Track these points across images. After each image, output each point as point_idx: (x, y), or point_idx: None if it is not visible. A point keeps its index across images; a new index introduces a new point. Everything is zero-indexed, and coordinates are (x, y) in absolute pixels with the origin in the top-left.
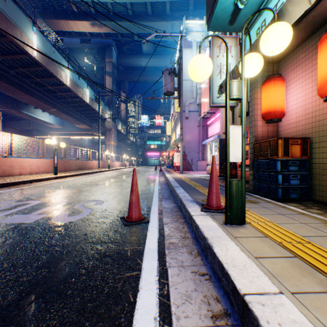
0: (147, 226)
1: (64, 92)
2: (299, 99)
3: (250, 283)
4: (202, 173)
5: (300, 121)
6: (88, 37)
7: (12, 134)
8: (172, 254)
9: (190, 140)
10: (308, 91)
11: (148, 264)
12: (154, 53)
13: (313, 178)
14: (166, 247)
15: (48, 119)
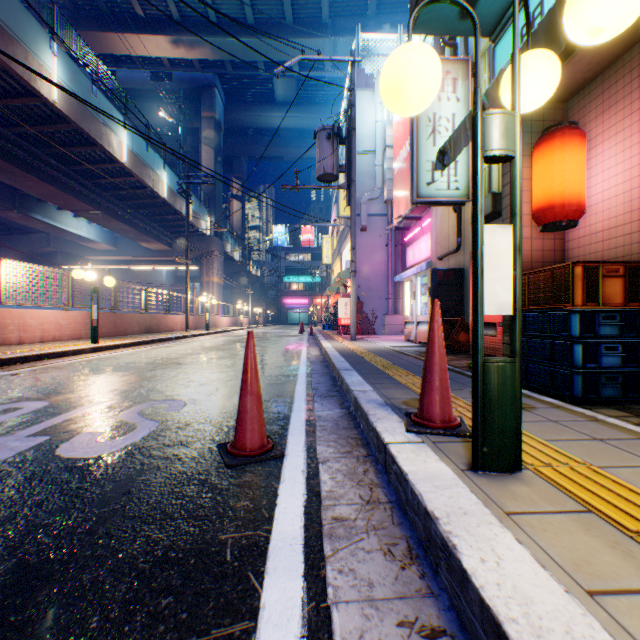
0: (279, 468)
1: (117, 177)
2: (615, 178)
3: None
4: (395, 339)
5: (618, 226)
6: (167, 68)
7: (2, 259)
8: (343, 556)
9: (370, 274)
10: (638, 158)
11: (279, 592)
12: (298, 101)
13: None
14: (326, 531)
15: (86, 232)
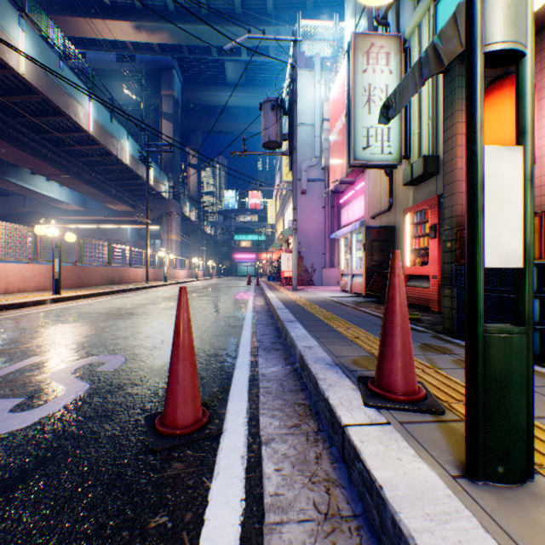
0: (214, 453)
1: (84, 145)
2: None
3: None
4: (332, 290)
5: None
6: (130, 51)
7: None
8: None
9: (309, 232)
10: None
11: None
12: (247, 83)
13: None
14: None
15: (58, 194)
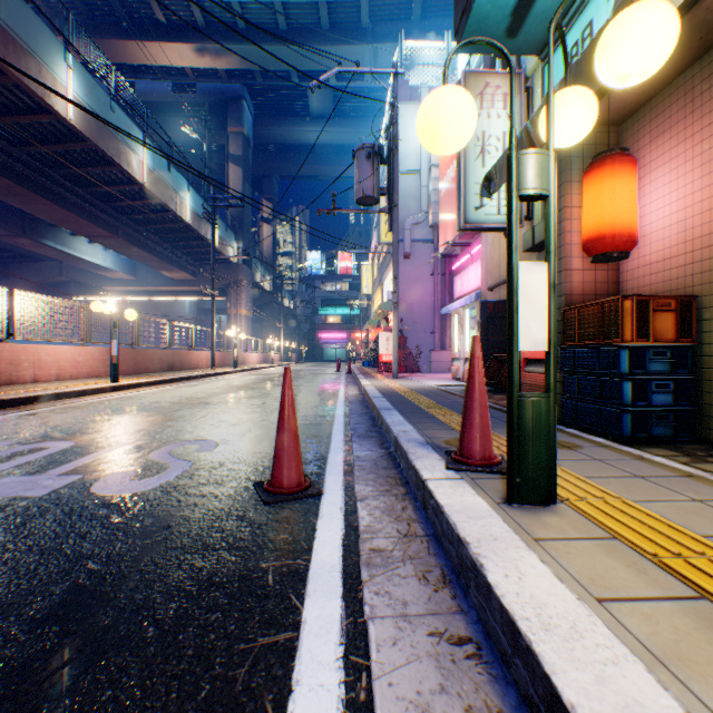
0: (317, 505)
1: (137, 200)
2: (669, 207)
3: (598, 685)
4: (442, 378)
5: (672, 257)
6: (190, 79)
7: (16, 291)
8: (380, 580)
9: (414, 306)
10: (692, 187)
11: (319, 610)
12: (335, 114)
13: (706, 390)
14: (364, 560)
15: (102, 260)
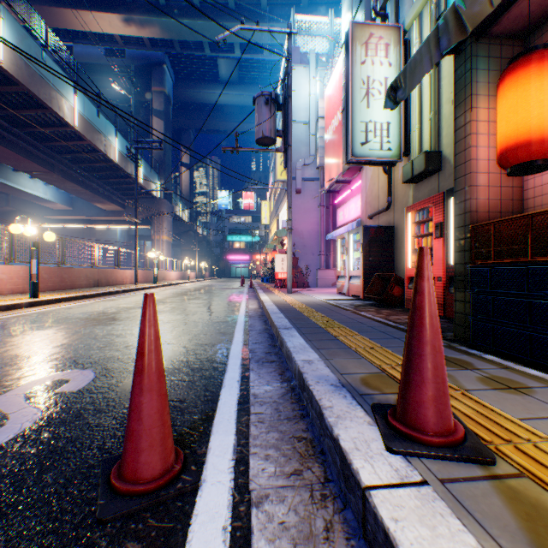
0: (185, 523)
1: (69, 140)
2: None
3: None
4: (328, 292)
5: None
6: (120, 45)
7: None
8: None
9: (304, 232)
10: None
11: None
12: (240, 81)
13: None
14: None
15: (43, 193)
